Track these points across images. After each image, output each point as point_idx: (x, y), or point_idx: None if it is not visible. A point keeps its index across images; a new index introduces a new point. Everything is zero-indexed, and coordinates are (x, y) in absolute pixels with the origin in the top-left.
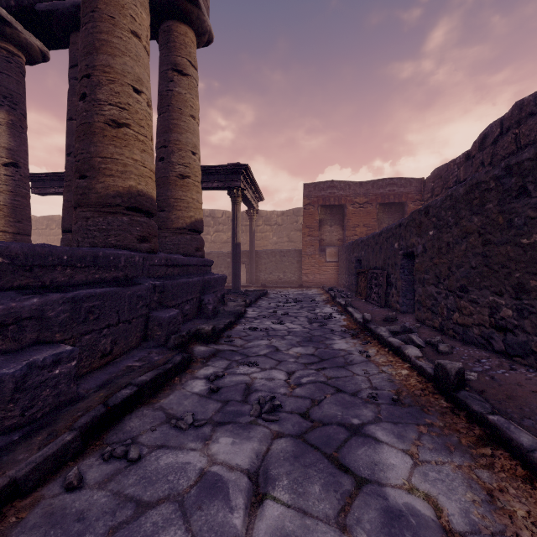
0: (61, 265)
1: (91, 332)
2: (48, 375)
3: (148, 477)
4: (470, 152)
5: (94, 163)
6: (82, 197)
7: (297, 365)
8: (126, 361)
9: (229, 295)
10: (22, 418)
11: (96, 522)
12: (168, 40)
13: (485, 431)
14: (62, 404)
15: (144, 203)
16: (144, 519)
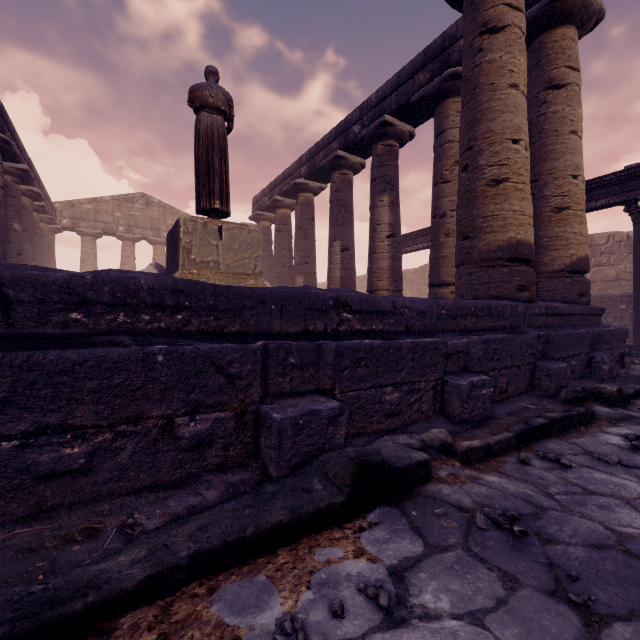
0: (469, 315)
1: (494, 370)
2: (479, 393)
3: (585, 479)
4: None
5: (476, 224)
6: (465, 256)
7: None
8: (519, 402)
9: (629, 357)
10: (469, 416)
11: (553, 484)
12: (538, 59)
13: None
14: (486, 417)
15: (523, 252)
16: (594, 497)
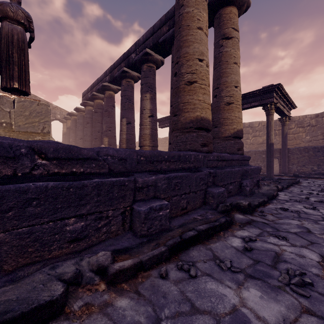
0: (164, 160)
1: (176, 196)
2: (157, 214)
3: (199, 291)
4: None
5: (180, 107)
6: (175, 126)
7: None
8: (193, 214)
9: (263, 181)
10: (147, 232)
11: (170, 303)
12: (219, 22)
13: None
14: (163, 230)
15: (204, 124)
16: (195, 318)
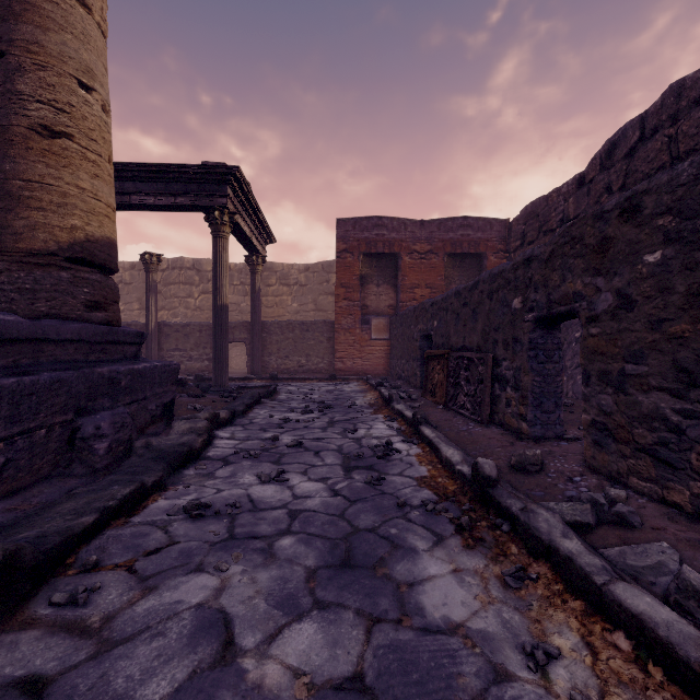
0: None
1: None
2: None
3: None
4: (585, 174)
5: None
6: None
7: None
8: None
9: (199, 399)
10: None
11: None
12: None
13: None
14: None
15: None
16: None
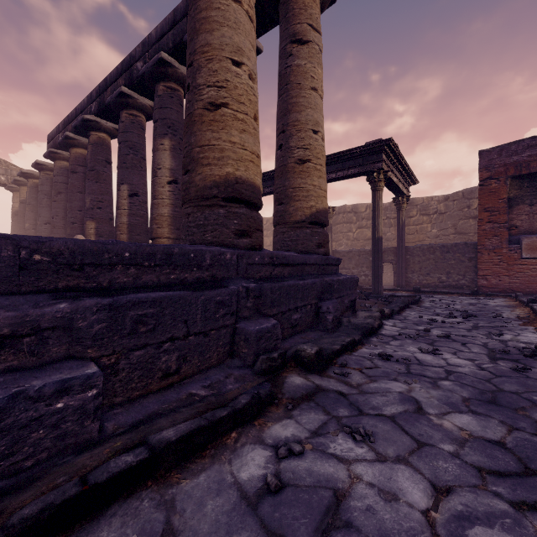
0: (123, 264)
1: (146, 346)
2: (48, 408)
3: None
4: None
5: (193, 154)
6: (185, 193)
7: (459, 467)
8: (194, 384)
9: (365, 301)
10: None
11: None
12: (286, 11)
13: None
14: (73, 446)
15: (243, 191)
16: None
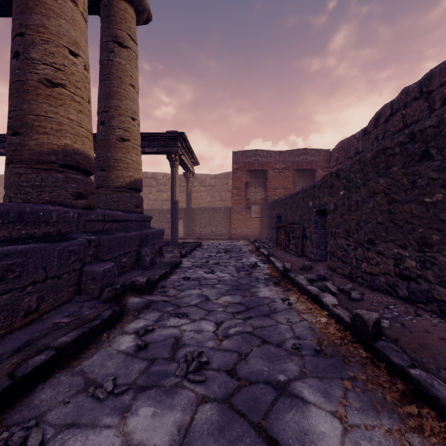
0: None
1: (11, 291)
2: None
3: None
4: (367, 128)
5: (27, 120)
6: (15, 153)
7: (225, 314)
8: (54, 317)
9: (167, 247)
10: None
11: None
12: (108, 14)
13: (408, 386)
14: None
15: (80, 161)
16: None
